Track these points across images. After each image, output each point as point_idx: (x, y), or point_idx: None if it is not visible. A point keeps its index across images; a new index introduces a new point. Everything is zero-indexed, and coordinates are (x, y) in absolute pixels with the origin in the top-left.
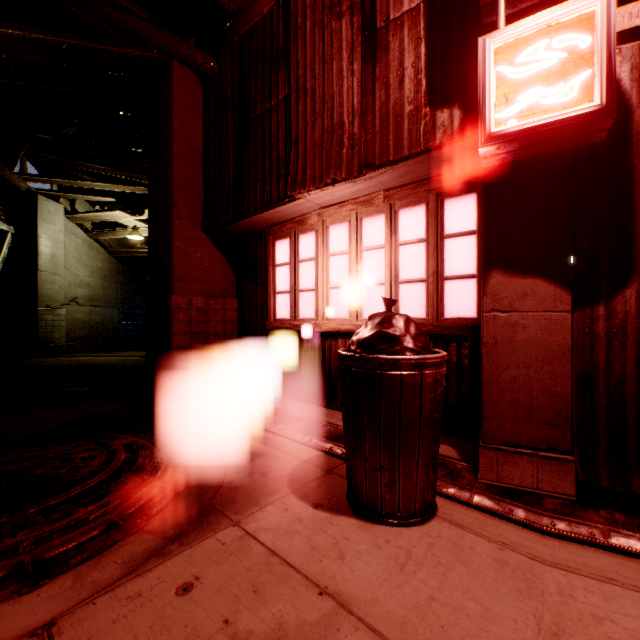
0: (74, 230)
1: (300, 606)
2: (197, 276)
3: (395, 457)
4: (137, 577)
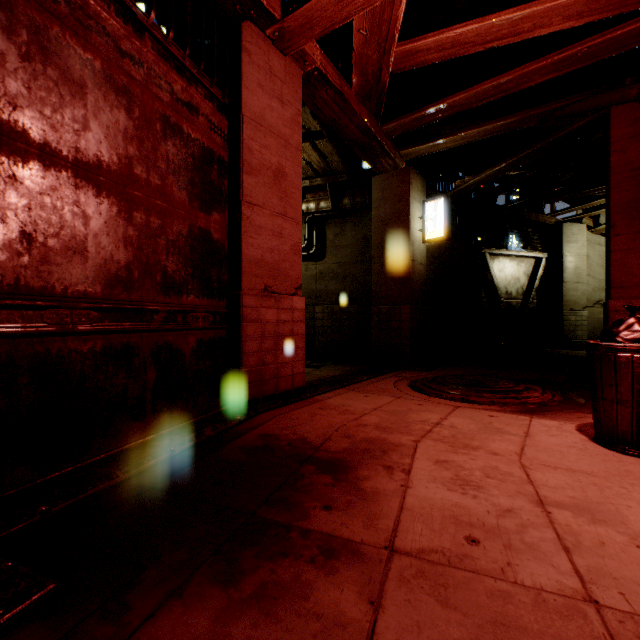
0: (597, 241)
1: (513, 430)
2: (637, 281)
3: (600, 404)
4: (483, 410)
